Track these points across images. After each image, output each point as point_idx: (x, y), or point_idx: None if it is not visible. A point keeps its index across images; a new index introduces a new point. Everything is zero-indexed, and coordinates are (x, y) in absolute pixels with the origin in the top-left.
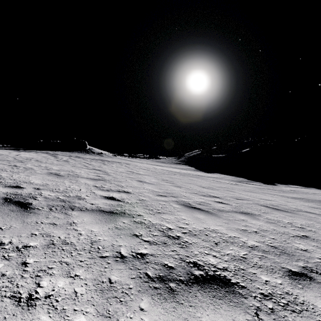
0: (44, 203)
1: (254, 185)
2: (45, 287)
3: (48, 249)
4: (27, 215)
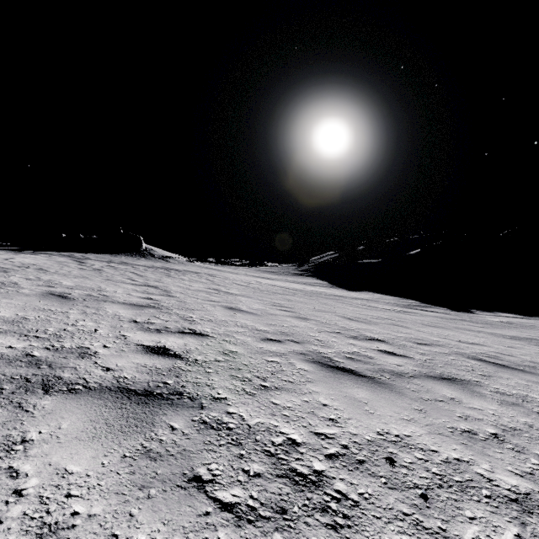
0: None
1: (436, 313)
2: None
3: None
4: None
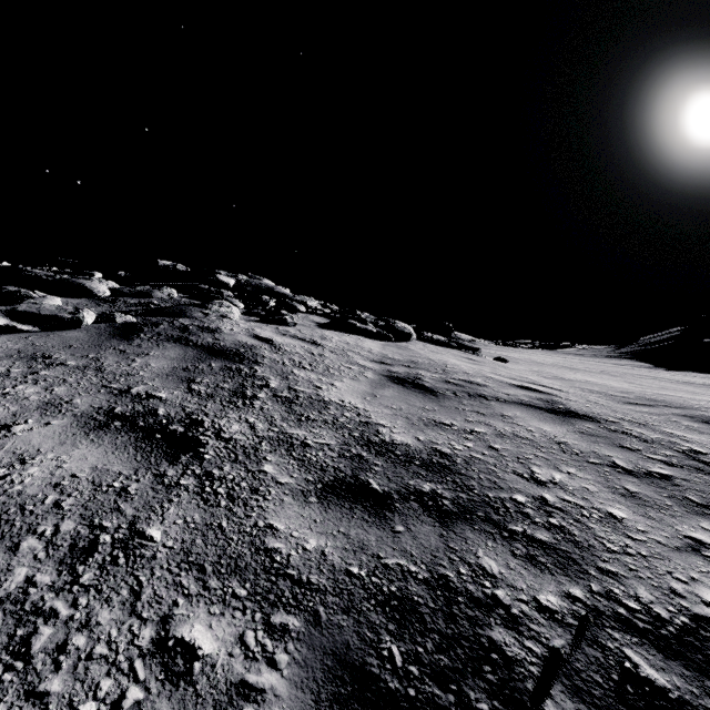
0: None
1: None
2: None
3: None
4: None
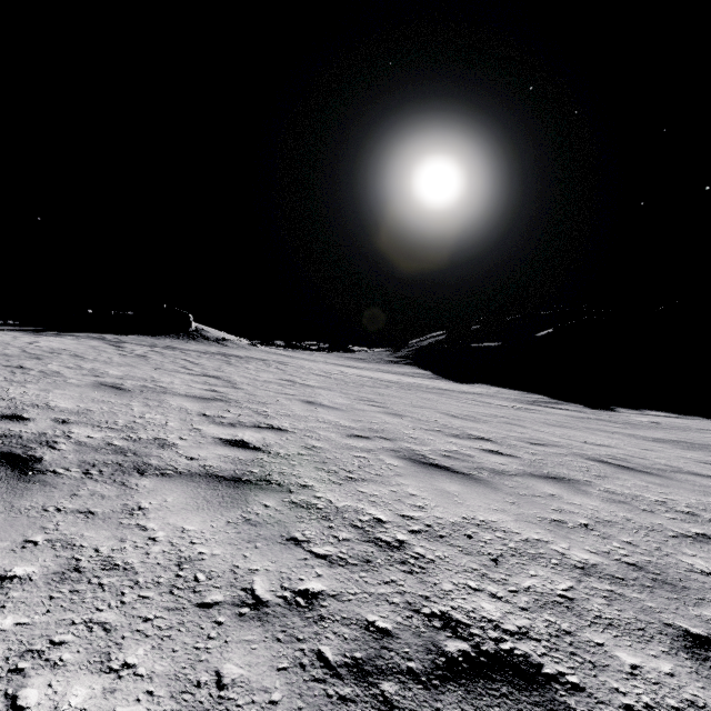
0: (74, 457)
1: (566, 411)
2: (32, 707)
3: (61, 585)
4: (23, 489)
